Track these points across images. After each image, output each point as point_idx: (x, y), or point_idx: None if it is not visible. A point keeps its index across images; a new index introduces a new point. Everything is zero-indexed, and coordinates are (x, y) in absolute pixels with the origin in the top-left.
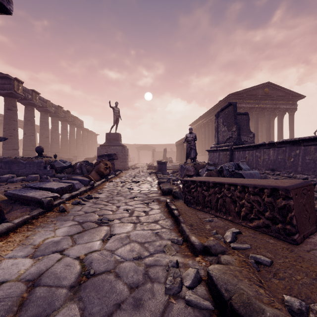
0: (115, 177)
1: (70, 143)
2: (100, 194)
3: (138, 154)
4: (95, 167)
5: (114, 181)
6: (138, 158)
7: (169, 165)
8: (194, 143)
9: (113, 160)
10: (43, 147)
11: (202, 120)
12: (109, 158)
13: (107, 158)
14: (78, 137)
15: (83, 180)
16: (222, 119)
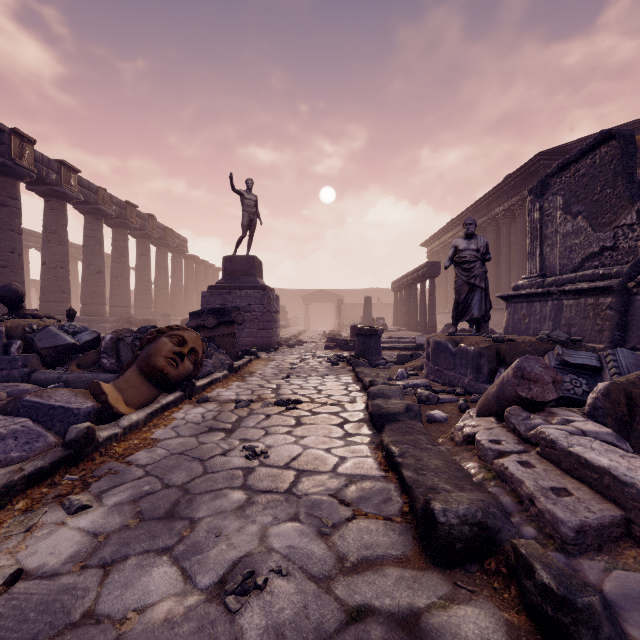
0: (230, 376)
1: (156, 287)
2: (74, 516)
3: (307, 311)
4: (142, 352)
5: (215, 395)
6: (307, 320)
7: (383, 338)
8: (484, 271)
9: (231, 326)
10: (91, 295)
11: (454, 229)
12: (219, 319)
13: (214, 320)
14: (175, 275)
15: (66, 410)
16: (562, 197)
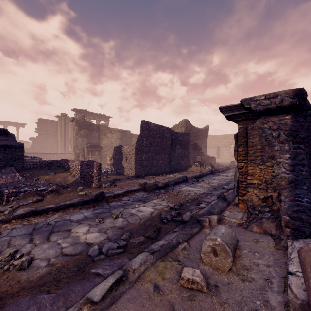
0: None
1: None
2: None
3: None
4: None
5: None
6: None
7: None
8: None
9: None
10: None
11: None
12: None
13: None
14: None
15: None
16: None
